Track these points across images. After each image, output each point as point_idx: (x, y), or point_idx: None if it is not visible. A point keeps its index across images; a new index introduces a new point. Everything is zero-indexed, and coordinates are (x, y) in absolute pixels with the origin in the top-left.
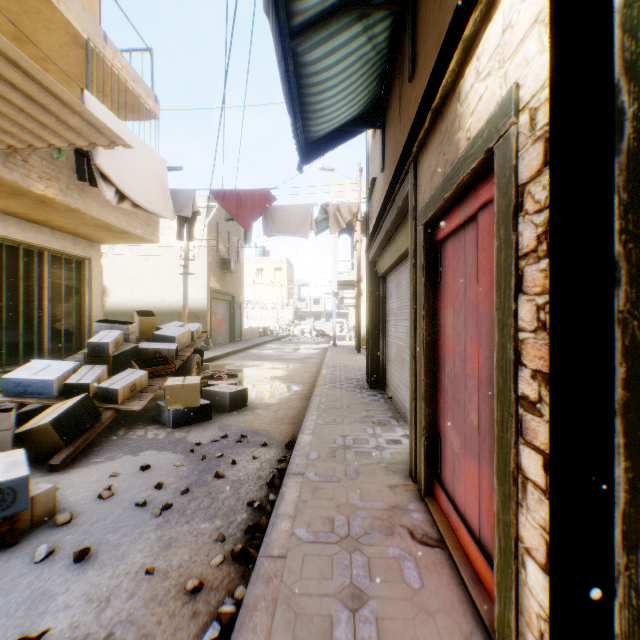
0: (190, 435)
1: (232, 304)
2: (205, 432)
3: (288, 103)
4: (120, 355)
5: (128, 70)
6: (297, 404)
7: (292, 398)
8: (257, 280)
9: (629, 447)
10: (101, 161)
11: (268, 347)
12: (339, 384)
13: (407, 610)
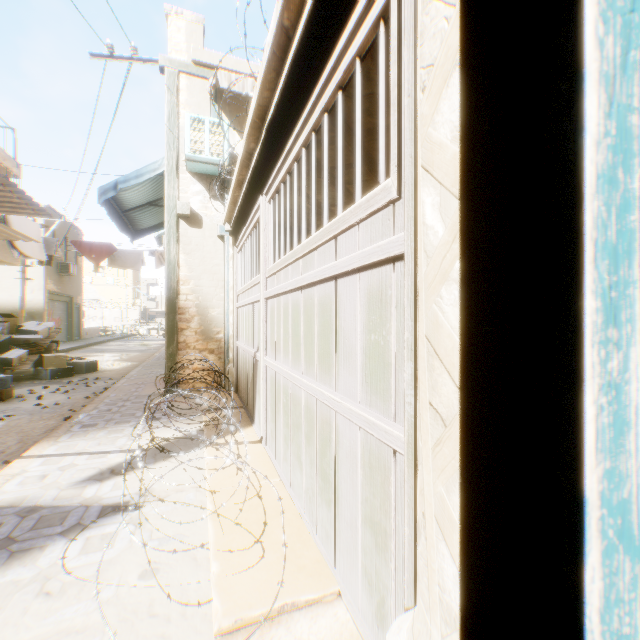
0: (65, 380)
1: (71, 305)
2: (74, 379)
3: (123, 228)
4: (4, 342)
5: (3, 154)
6: (132, 369)
7: (130, 367)
8: (97, 278)
9: (167, 336)
10: (17, 242)
11: (111, 344)
12: (163, 358)
13: (152, 387)
